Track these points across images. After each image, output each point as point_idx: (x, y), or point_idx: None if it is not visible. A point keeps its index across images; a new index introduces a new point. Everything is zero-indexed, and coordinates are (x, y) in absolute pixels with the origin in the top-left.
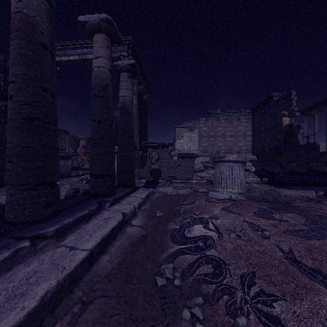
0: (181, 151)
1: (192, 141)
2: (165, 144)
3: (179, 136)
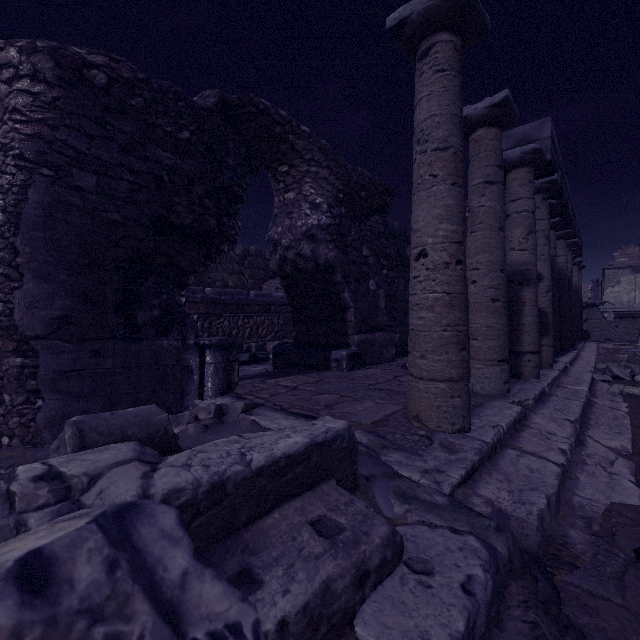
0: (615, 305)
1: (638, 289)
2: (596, 304)
3: (611, 282)
